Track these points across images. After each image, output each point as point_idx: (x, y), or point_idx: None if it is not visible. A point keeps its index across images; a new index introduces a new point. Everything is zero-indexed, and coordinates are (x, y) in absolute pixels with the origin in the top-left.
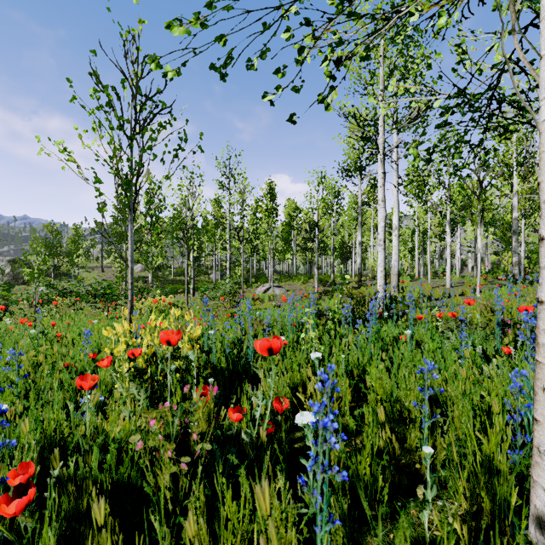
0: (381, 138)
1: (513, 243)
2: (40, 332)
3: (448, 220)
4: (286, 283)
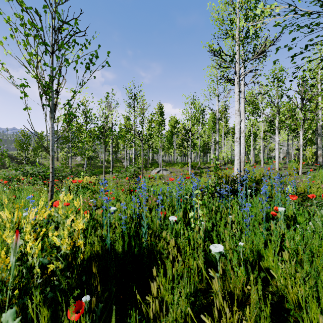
0: (237, 67)
1: (318, 142)
2: None
3: (277, 126)
4: (170, 168)
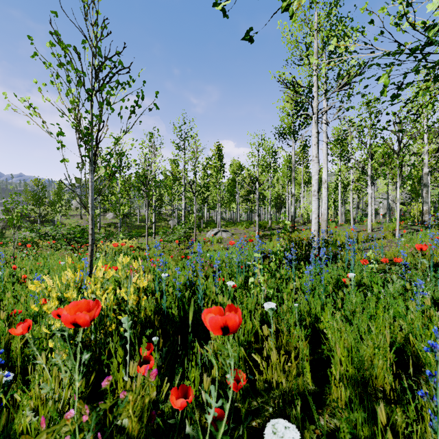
0: (315, 102)
1: (423, 195)
2: (11, 273)
3: (369, 175)
4: (231, 228)
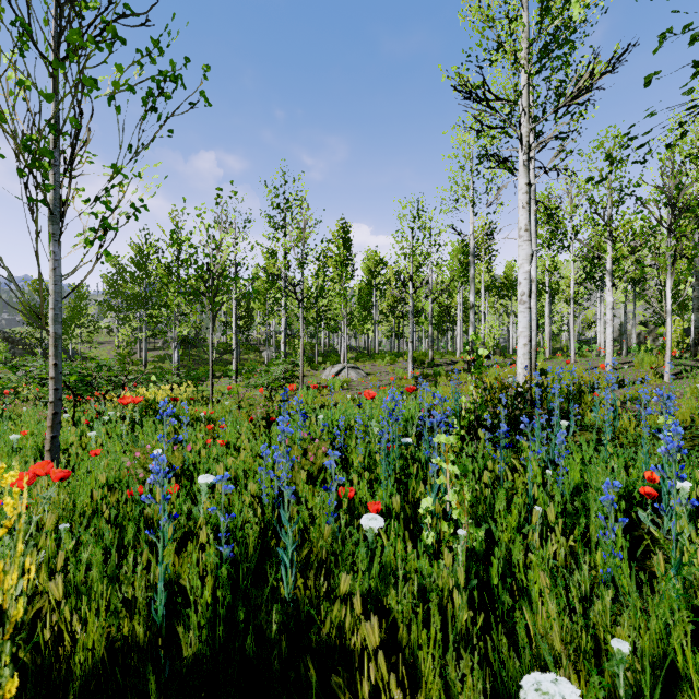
0: (525, 128)
1: None
2: None
3: (609, 270)
4: (365, 364)
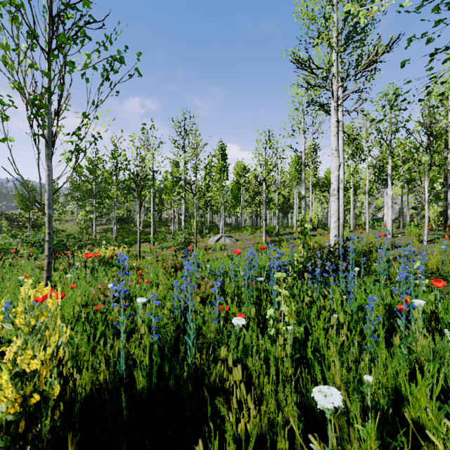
0: (335, 86)
1: (448, 197)
2: None
3: (389, 174)
4: (236, 234)
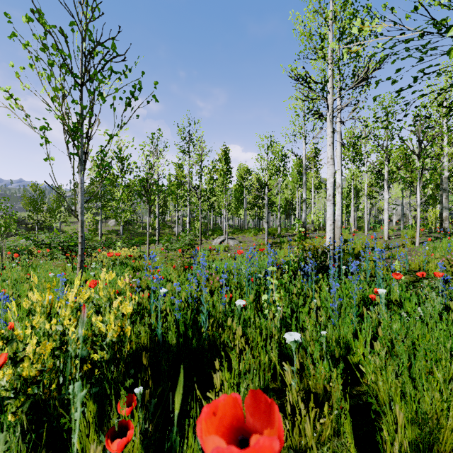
0: (330, 99)
1: (443, 200)
2: None
3: (386, 179)
4: (239, 236)
